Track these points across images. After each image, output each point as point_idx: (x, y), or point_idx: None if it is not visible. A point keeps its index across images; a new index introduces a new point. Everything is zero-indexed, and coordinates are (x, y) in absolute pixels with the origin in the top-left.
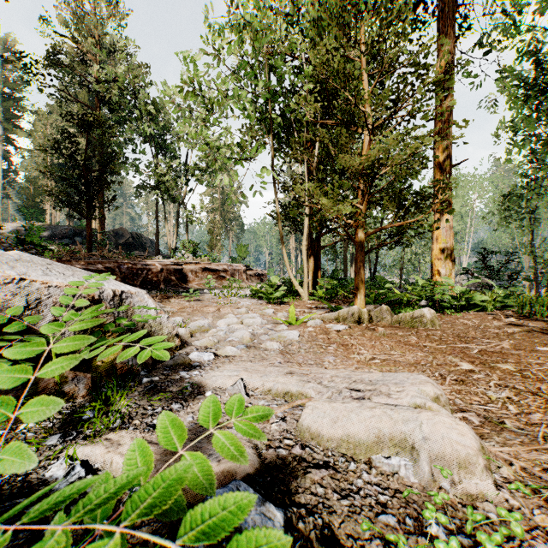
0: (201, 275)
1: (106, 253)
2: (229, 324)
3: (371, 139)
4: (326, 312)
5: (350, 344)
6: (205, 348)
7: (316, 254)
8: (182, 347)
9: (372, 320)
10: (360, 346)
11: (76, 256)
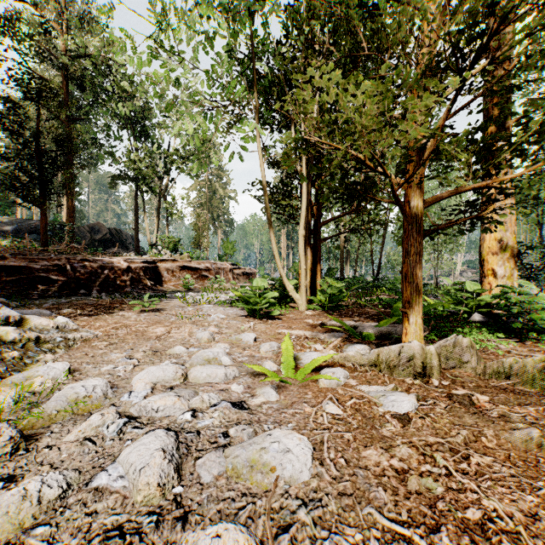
0: (179, 274)
1: (63, 248)
2: (157, 383)
3: (448, 2)
4: (343, 338)
5: (505, 540)
6: None
7: (314, 249)
8: None
9: (440, 366)
10: (540, 544)
11: (21, 251)
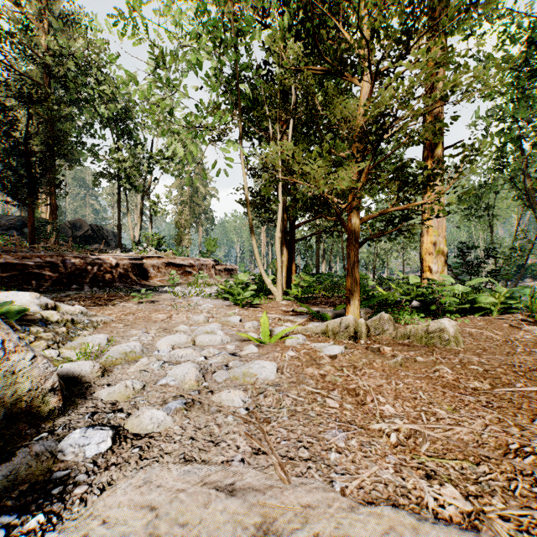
0: (164, 270)
1: (51, 245)
2: (175, 345)
3: (371, 90)
4: (307, 319)
5: (361, 391)
6: (110, 411)
7: (290, 248)
8: (70, 406)
9: (369, 333)
10: (377, 393)
11: (12, 249)
